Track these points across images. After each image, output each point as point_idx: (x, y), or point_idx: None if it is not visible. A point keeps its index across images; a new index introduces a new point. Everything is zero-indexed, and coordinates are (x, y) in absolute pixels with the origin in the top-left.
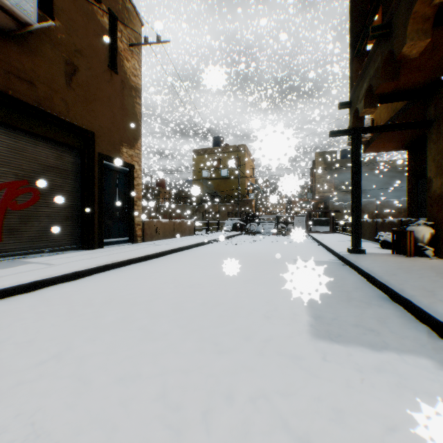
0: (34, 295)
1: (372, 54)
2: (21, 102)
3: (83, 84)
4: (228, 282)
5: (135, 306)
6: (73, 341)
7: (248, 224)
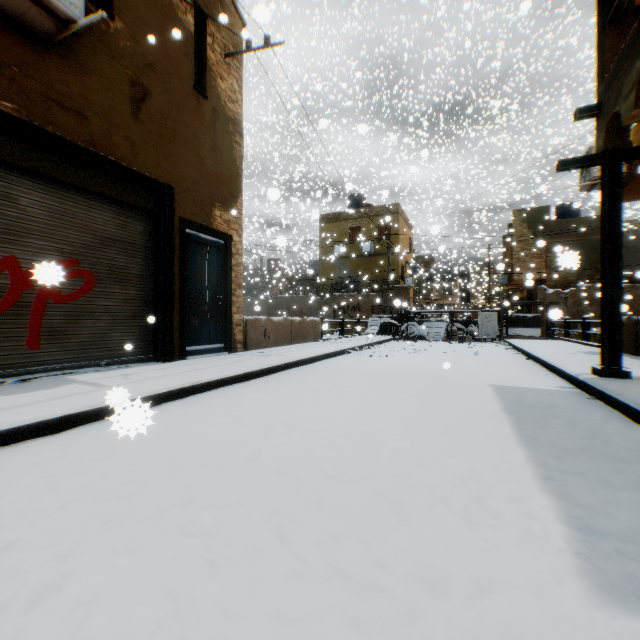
0: (62, 439)
1: None
2: (65, 142)
3: (156, 115)
4: (378, 428)
5: (212, 472)
6: (81, 554)
7: (404, 324)
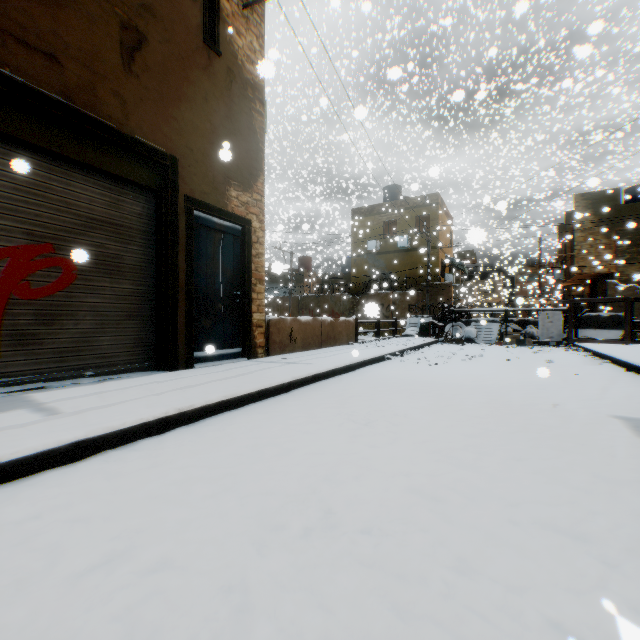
0: None
1: None
2: (27, 90)
3: (155, 69)
4: (482, 528)
5: None
6: None
7: (448, 325)
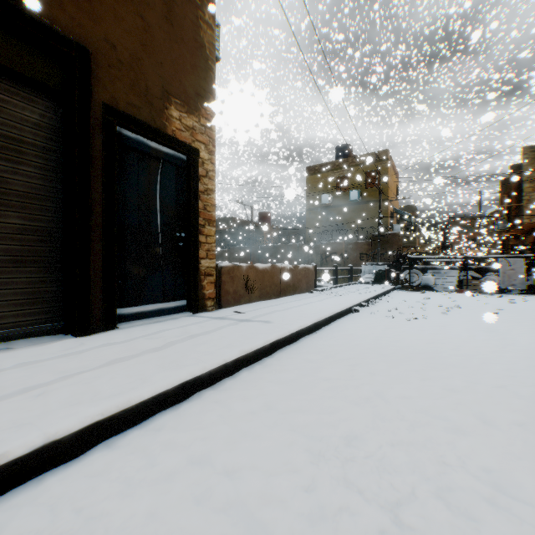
0: None
1: None
2: None
3: None
4: None
5: None
6: None
7: (404, 272)
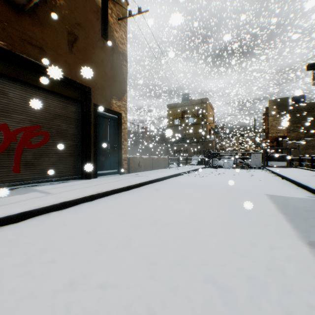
0: (19, 226)
1: None
2: (32, 63)
3: (81, 50)
4: (204, 223)
5: (99, 255)
6: None
7: (211, 159)
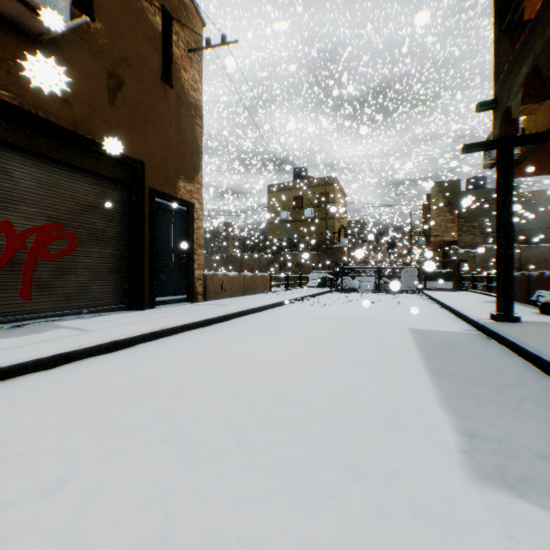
0: (56, 373)
1: (538, 18)
2: (52, 124)
3: (130, 102)
4: (316, 362)
5: (182, 397)
6: (82, 458)
7: (340, 278)
